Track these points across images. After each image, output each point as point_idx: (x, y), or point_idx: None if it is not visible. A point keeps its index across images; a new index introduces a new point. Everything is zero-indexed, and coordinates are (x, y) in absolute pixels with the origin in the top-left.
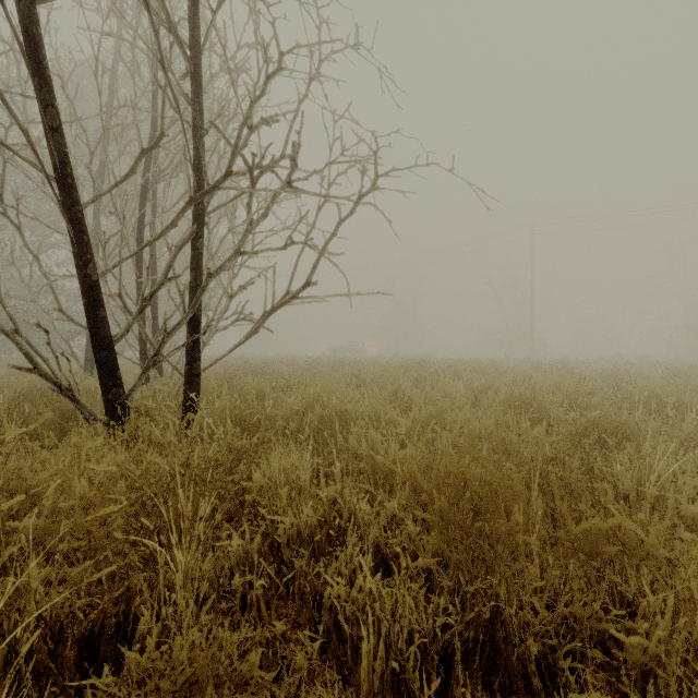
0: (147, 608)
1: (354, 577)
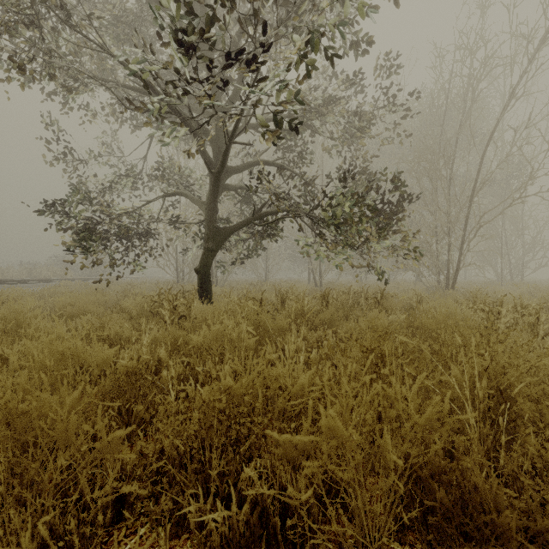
0: None
1: None
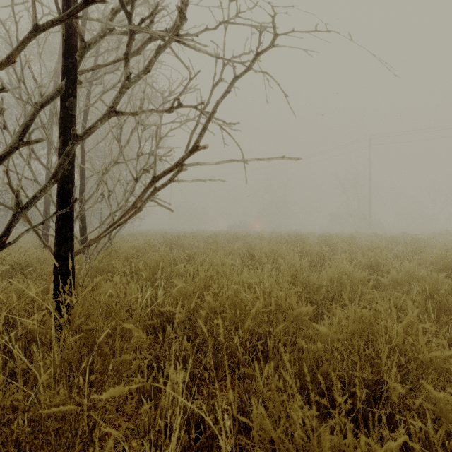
0: None
1: None
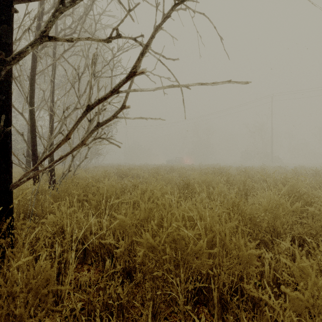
0: None
1: None
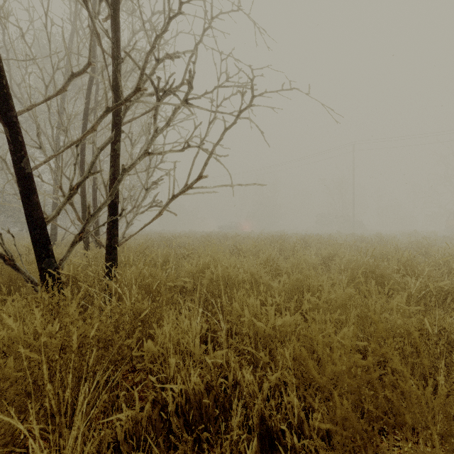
0: None
1: None
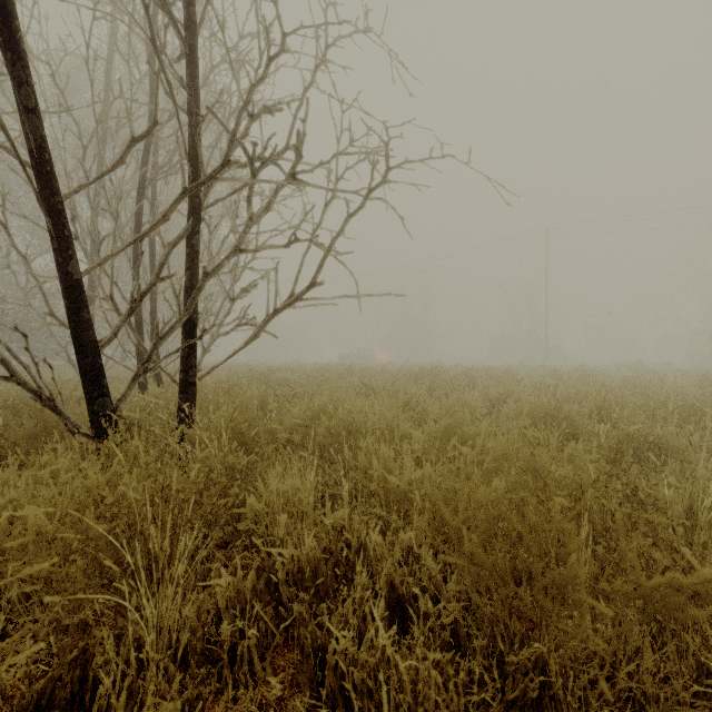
0: (113, 668)
1: (365, 626)
